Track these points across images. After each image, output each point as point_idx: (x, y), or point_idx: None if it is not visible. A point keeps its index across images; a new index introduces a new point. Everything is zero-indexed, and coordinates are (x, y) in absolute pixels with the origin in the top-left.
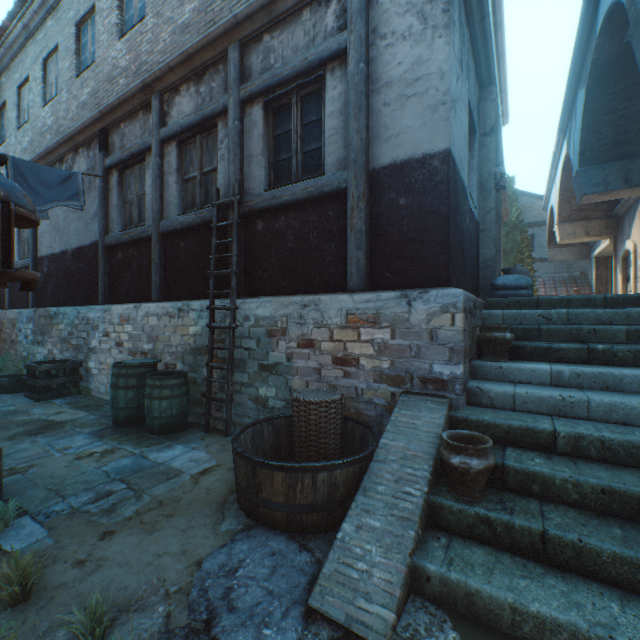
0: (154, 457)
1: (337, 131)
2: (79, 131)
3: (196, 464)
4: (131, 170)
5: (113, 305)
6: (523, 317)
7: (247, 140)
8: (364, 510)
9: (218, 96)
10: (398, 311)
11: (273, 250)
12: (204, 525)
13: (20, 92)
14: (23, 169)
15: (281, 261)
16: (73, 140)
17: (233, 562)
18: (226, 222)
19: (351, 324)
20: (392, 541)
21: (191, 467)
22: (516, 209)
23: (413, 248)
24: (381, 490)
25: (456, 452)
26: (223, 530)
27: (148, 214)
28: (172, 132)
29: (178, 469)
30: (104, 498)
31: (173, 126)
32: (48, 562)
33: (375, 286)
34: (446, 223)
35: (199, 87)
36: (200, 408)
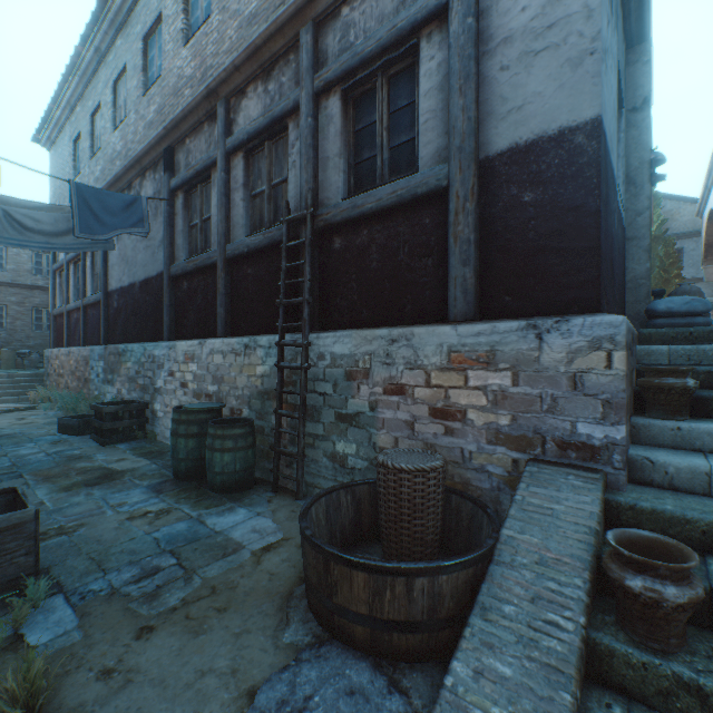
0: (212, 523)
1: (435, 113)
2: (145, 153)
3: (259, 536)
4: (196, 190)
5: (178, 341)
6: (702, 355)
7: (322, 140)
8: (485, 643)
9: (288, 92)
10: (523, 347)
11: (353, 272)
12: (262, 630)
13: (93, 120)
14: (87, 195)
15: (363, 285)
16: (140, 163)
17: (296, 699)
18: (297, 241)
19: (455, 365)
20: (534, 707)
21: (253, 540)
22: (657, 217)
23: (544, 260)
24: (509, 613)
25: (635, 569)
26: (286, 642)
27: (213, 238)
28: (238, 141)
29: (237, 542)
30: (149, 577)
31: (239, 134)
32: (71, 667)
33: (488, 314)
34: (596, 222)
35: (267, 85)
36: (268, 462)
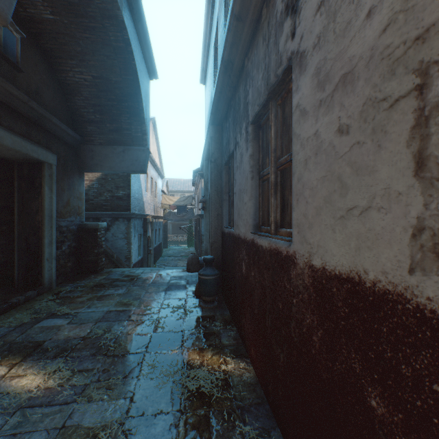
0: None
1: None
2: None
3: None
4: None
5: None
6: None
7: None
8: None
9: None
10: None
11: None
12: None
13: None
14: None
15: None
16: None
17: None
18: None
19: None
20: None
21: None
22: None
23: None
24: None
25: None
26: None
27: None
28: None
29: None
30: None
31: None
32: None
33: None
34: None
35: None
36: None
